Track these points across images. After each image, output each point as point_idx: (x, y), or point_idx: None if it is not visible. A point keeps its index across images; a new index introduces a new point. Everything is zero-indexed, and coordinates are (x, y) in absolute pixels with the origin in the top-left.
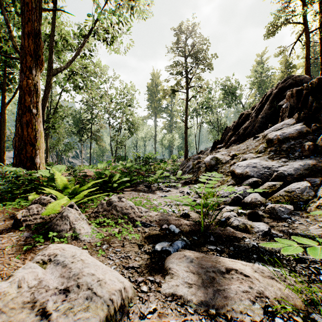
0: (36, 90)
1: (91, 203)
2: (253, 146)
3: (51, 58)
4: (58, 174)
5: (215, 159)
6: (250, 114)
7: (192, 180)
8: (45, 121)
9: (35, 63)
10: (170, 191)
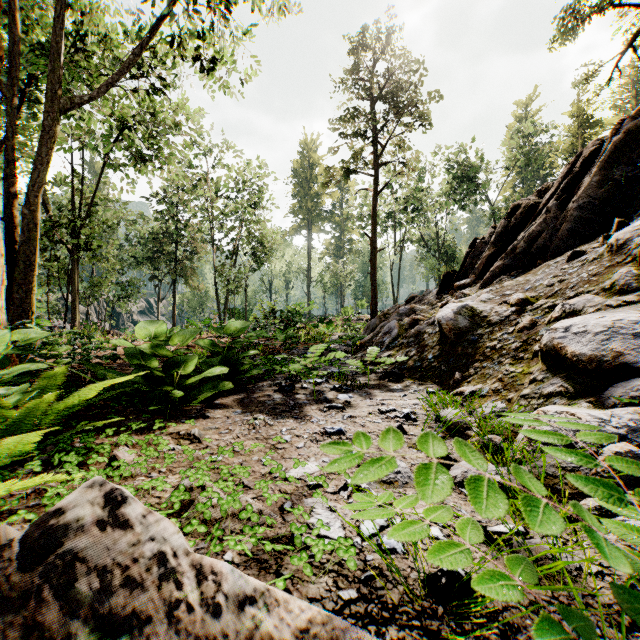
0: None
1: (64, 470)
2: (585, 276)
3: (54, 68)
4: None
5: (467, 313)
6: (539, 205)
7: (403, 368)
8: (70, 233)
9: None
10: (351, 406)
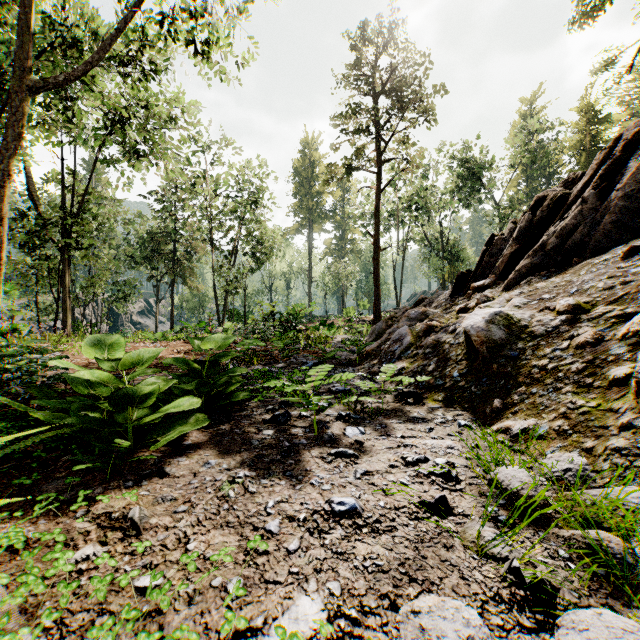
0: None
1: None
2: None
3: (24, 44)
4: None
5: (502, 322)
6: (569, 196)
7: (421, 385)
8: (61, 232)
9: None
10: (364, 451)
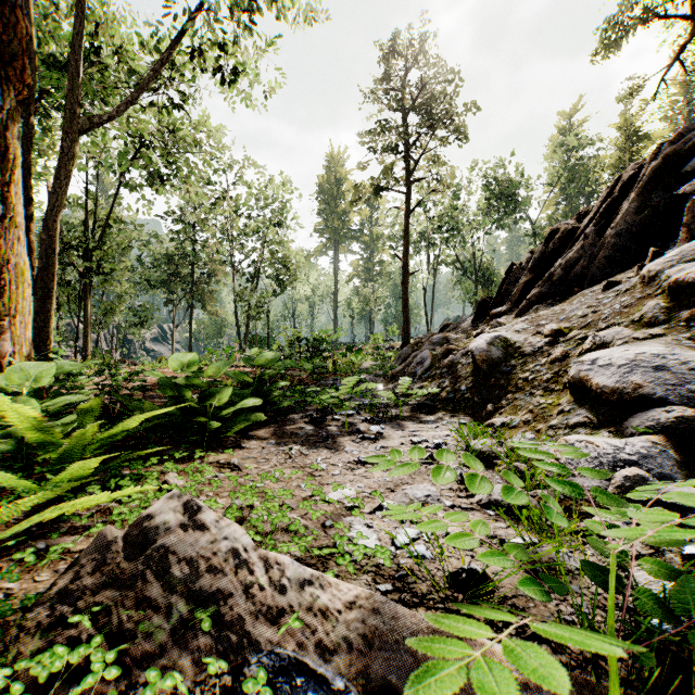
0: (6, 151)
1: None
2: (617, 307)
3: (73, 87)
4: (2, 395)
5: (500, 344)
6: (577, 230)
7: (436, 399)
8: (82, 256)
9: (4, 74)
10: (383, 438)
